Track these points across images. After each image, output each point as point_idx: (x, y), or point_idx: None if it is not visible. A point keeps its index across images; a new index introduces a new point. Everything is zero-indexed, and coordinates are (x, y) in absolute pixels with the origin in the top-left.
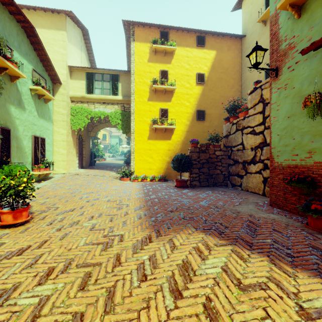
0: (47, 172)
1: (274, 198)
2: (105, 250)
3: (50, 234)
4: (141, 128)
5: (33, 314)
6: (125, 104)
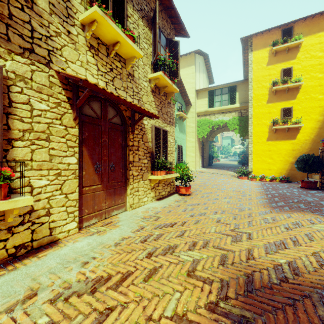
0: None
1: None
2: (241, 211)
3: (205, 201)
4: (259, 131)
5: (218, 220)
6: (241, 110)
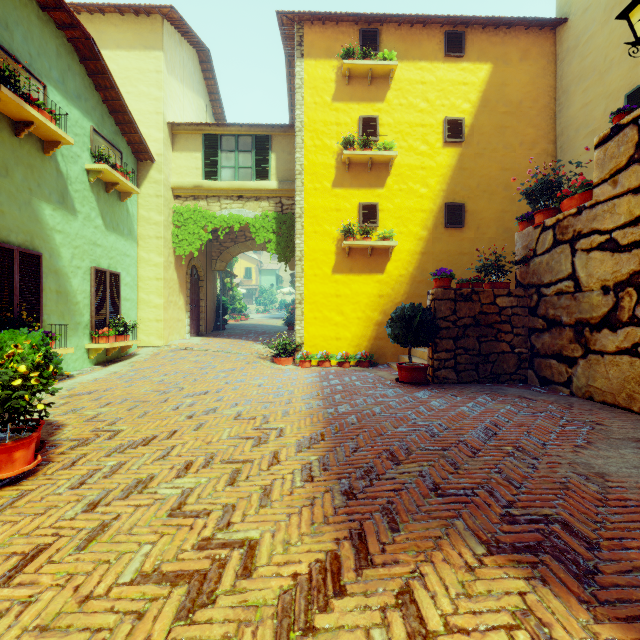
0: (122, 344)
1: None
2: (190, 616)
3: (62, 522)
4: (318, 248)
5: None
6: (283, 199)
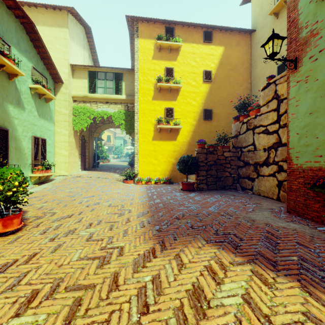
0: (48, 174)
1: (293, 205)
2: (101, 267)
3: (41, 245)
4: (145, 128)
5: None
6: (128, 104)
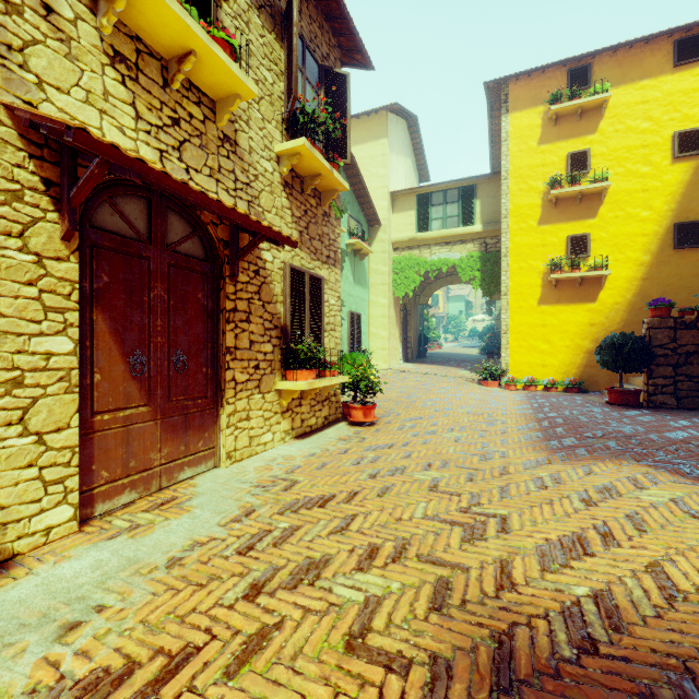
0: None
1: None
2: (485, 461)
3: (407, 437)
4: (523, 283)
5: (433, 484)
6: (487, 239)
